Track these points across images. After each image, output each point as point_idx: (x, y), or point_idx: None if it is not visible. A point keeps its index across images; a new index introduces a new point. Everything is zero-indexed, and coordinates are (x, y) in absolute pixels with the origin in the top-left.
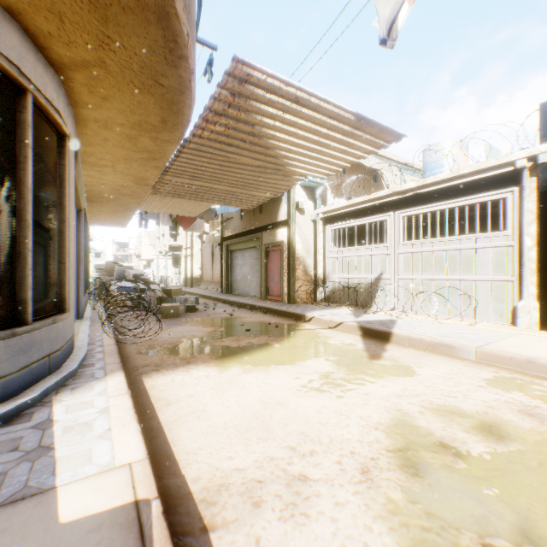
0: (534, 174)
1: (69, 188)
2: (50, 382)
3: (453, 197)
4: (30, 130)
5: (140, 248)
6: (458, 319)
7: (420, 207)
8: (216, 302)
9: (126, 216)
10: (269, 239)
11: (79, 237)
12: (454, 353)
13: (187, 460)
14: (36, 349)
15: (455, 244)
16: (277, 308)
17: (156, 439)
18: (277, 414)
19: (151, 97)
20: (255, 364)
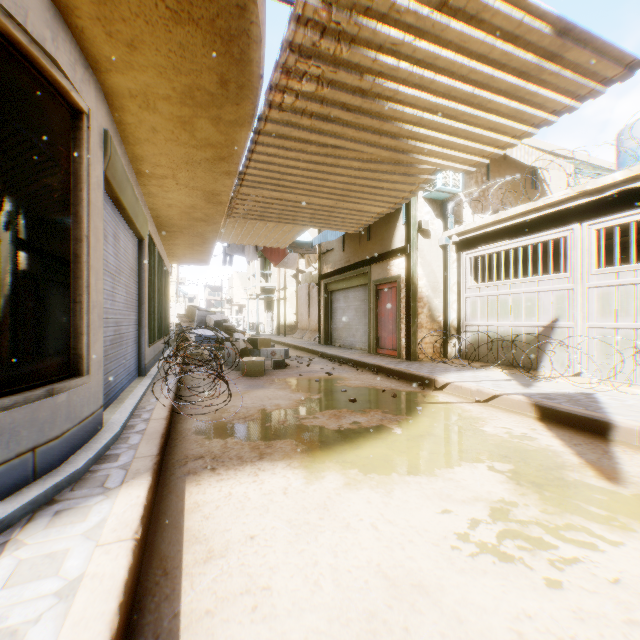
0: None
1: (89, 191)
2: (23, 499)
3: None
4: None
5: (232, 291)
6: None
7: (630, 211)
8: (312, 356)
9: (205, 251)
10: (380, 274)
11: (141, 273)
12: None
13: None
14: None
15: None
16: (392, 366)
17: None
18: (419, 625)
19: (196, 29)
20: (366, 469)
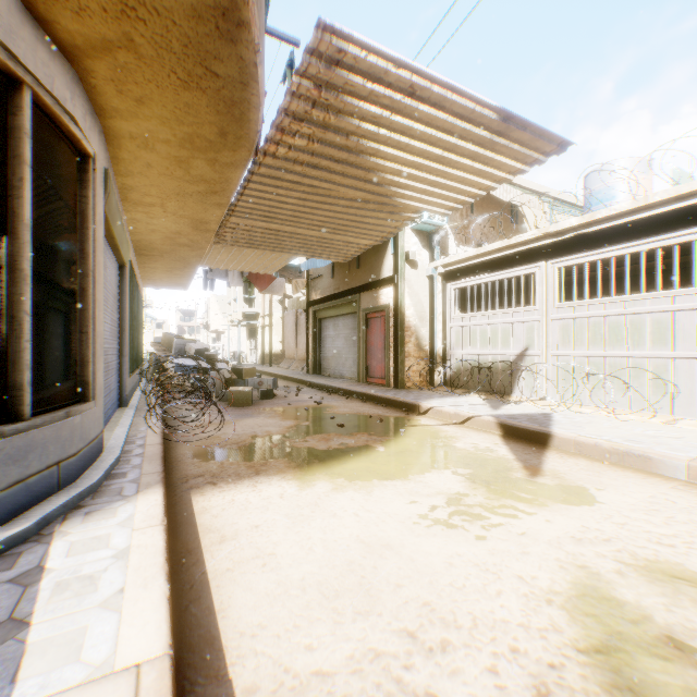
0: None
1: (94, 229)
2: (56, 503)
3: (637, 238)
4: (27, 140)
5: (209, 317)
6: (645, 414)
7: (584, 253)
8: (300, 386)
9: (185, 275)
10: (370, 303)
11: (122, 300)
12: (650, 467)
13: (239, 648)
14: (35, 455)
15: (641, 306)
16: (380, 394)
17: (197, 604)
18: (384, 565)
19: (202, 95)
20: (351, 477)
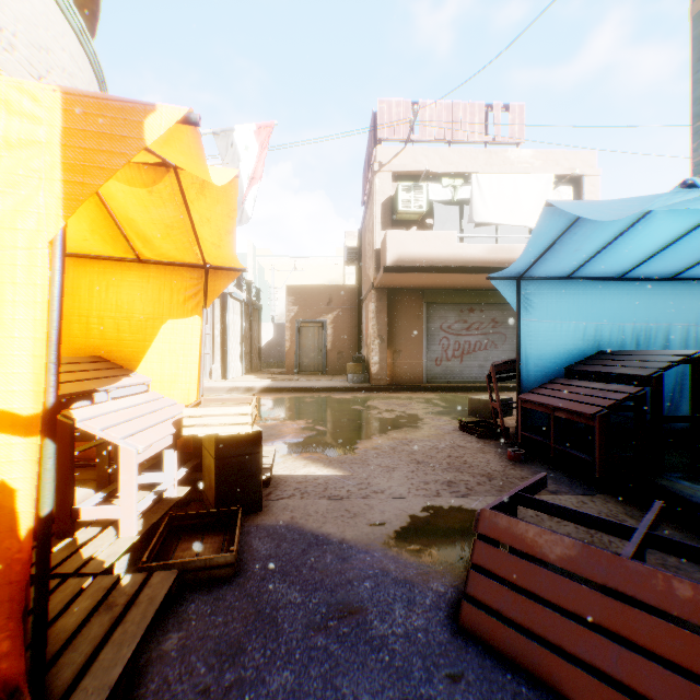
0: (220, 297)
1: None
2: None
3: None
4: None
5: None
6: None
7: None
8: None
9: None
10: None
11: None
12: None
13: None
14: None
15: None
16: None
17: None
18: None
19: None
20: None
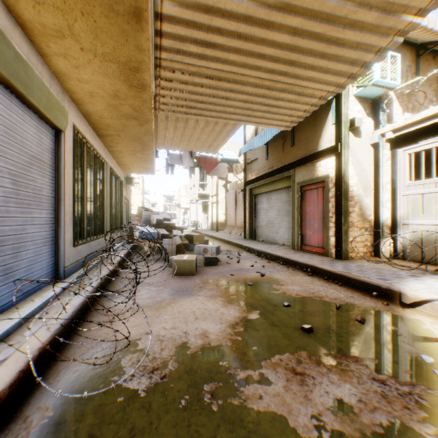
0: None
1: None
2: None
3: None
4: None
5: (180, 199)
6: None
7: None
8: (240, 250)
9: (147, 158)
10: (305, 176)
11: (59, 167)
12: None
13: None
14: None
15: None
16: (329, 268)
17: None
18: None
19: None
20: None
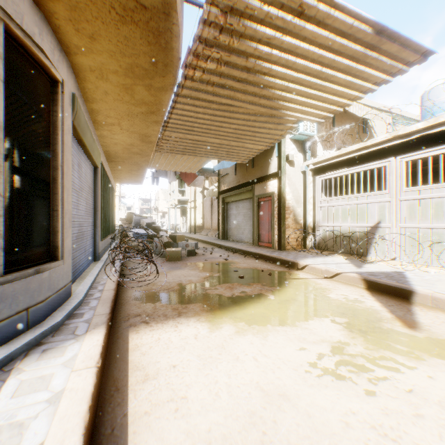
0: None
1: (62, 135)
2: (21, 342)
3: None
4: None
5: (158, 202)
6: None
7: (428, 149)
8: (214, 247)
9: (139, 174)
10: (261, 191)
11: (96, 190)
12: None
13: None
14: (5, 304)
15: None
16: (268, 254)
17: None
18: (283, 419)
19: (136, 27)
20: (250, 322)
